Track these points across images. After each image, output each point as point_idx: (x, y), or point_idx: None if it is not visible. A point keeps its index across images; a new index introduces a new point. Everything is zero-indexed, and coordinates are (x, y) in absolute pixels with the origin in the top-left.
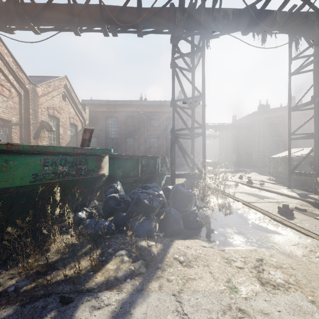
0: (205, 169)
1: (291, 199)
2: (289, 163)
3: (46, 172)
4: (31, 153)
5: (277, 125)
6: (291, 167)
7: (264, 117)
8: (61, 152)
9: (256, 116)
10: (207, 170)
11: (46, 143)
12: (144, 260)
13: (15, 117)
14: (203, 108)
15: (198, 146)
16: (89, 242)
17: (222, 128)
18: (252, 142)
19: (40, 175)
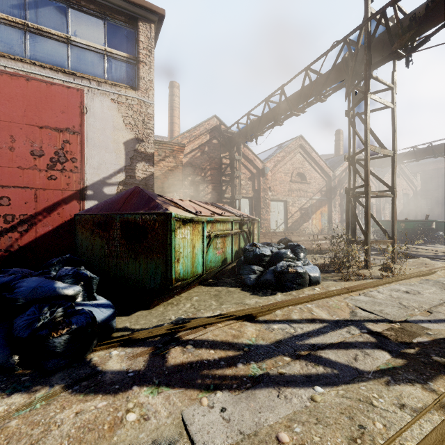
0: None
1: None
2: None
3: (415, 226)
4: (413, 221)
5: None
6: None
7: None
8: (419, 221)
9: None
10: None
11: (387, 212)
12: (443, 244)
13: (374, 200)
14: None
15: None
16: (428, 243)
17: None
18: None
19: (414, 226)
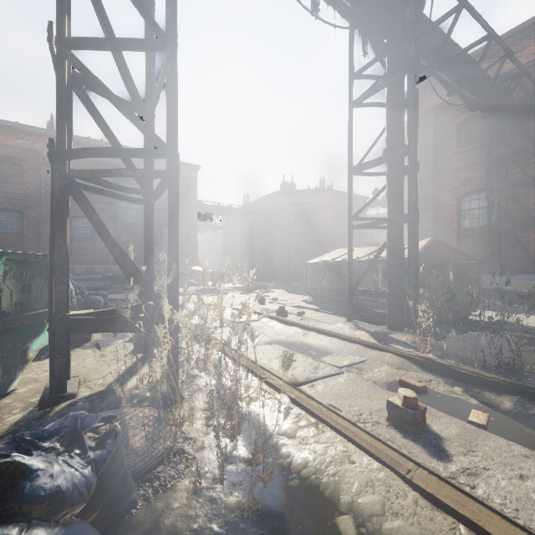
0: (176, 297)
1: (373, 351)
2: (350, 273)
3: None
4: None
5: (306, 216)
6: (341, 279)
7: (289, 201)
8: None
9: (279, 199)
10: (201, 287)
11: None
12: None
13: None
14: (169, 86)
15: (185, 241)
16: None
17: (228, 212)
18: (274, 239)
19: None
